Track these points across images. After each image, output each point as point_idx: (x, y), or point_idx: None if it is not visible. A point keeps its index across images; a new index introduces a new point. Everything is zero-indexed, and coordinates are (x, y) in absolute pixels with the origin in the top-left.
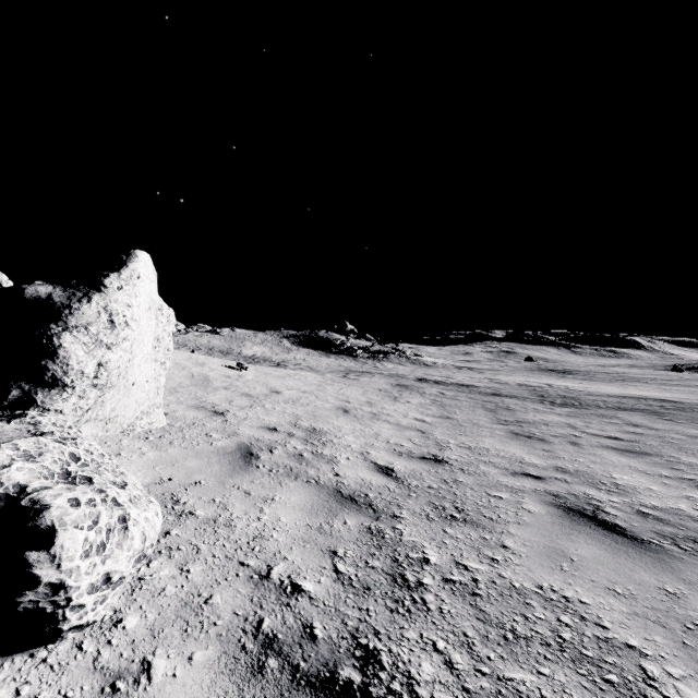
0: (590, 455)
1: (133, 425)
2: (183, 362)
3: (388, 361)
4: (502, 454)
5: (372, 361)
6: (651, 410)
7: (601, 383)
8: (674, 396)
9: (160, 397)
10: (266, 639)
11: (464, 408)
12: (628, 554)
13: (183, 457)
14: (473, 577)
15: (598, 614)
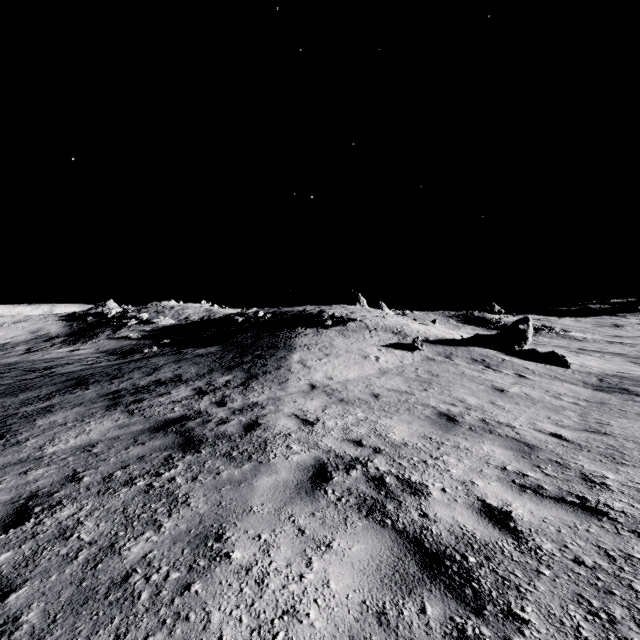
0: None
1: None
2: None
3: (541, 336)
4: (634, 369)
5: None
6: None
7: None
8: None
9: None
10: (592, 373)
11: (618, 361)
12: None
13: None
14: (622, 374)
15: None
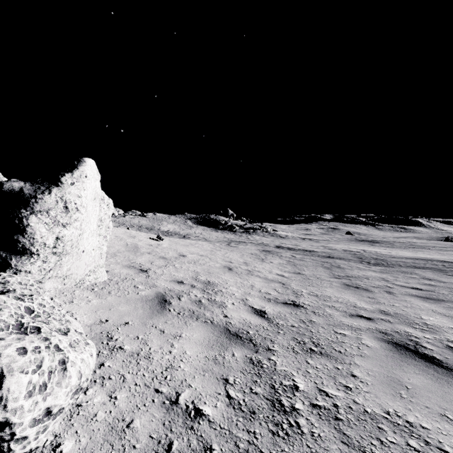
0: (402, 301)
1: (83, 280)
2: (121, 235)
3: (256, 234)
4: (340, 300)
5: (245, 234)
6: (437, 268)
7: (399, 249)
8: (450, 258)
9: (103, 260)
10: None
11: (309, 266)
12: (449, 383)
13: (117, 303)
14: (334, 403)
15: (438, 439)
